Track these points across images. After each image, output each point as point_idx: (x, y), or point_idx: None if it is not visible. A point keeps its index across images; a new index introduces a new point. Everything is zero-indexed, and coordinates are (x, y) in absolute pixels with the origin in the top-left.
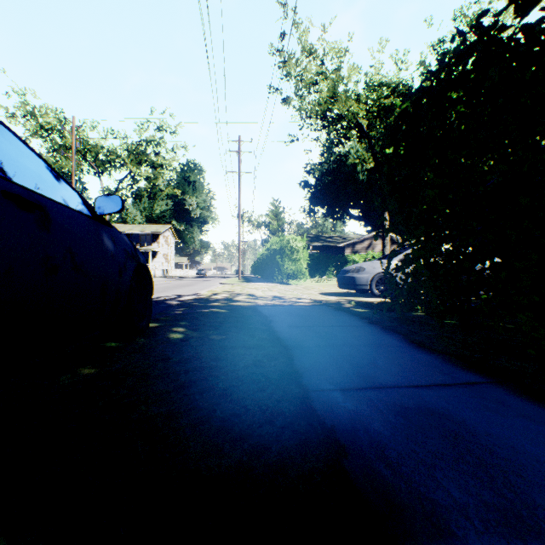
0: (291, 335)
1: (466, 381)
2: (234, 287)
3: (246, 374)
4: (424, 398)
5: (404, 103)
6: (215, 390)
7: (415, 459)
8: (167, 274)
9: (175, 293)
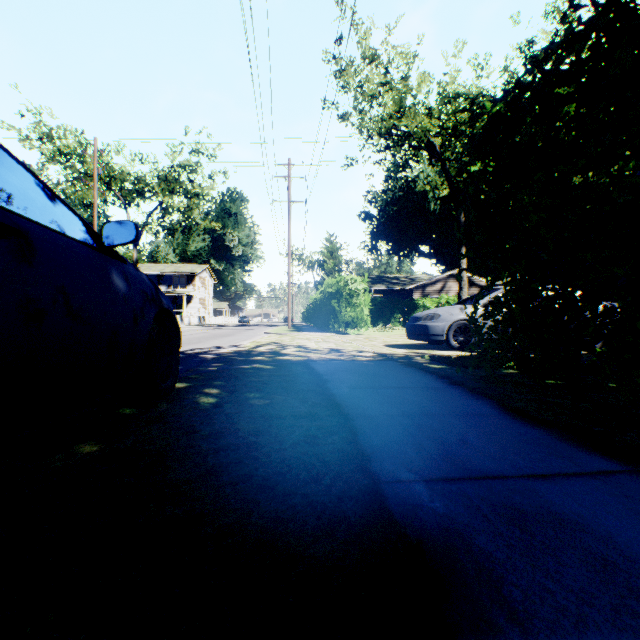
0: (353, 400)
1: (596, 470)
2: (282, 337)
3: (295, 455)
4: (543, 495)
5: (496, 105)
6: (253, 480)
7: (551, 605)
8: (204, 322)
9: (212, 344)
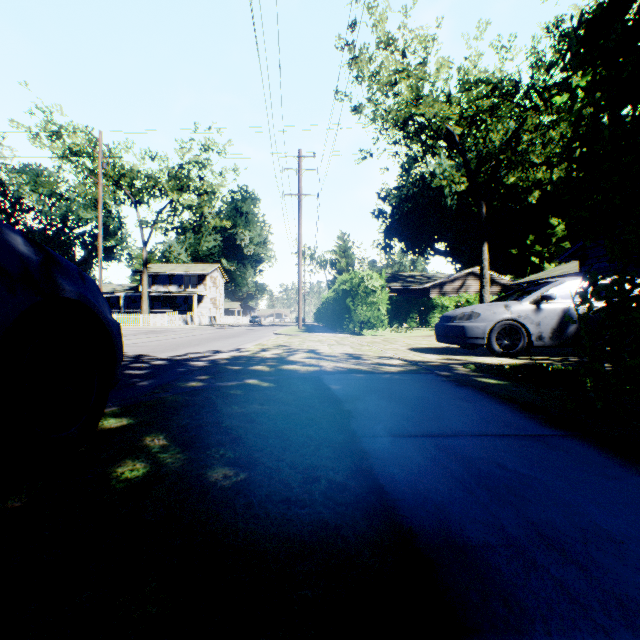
0: (408, 475)
1: None
2: (291, 339)
3: None
4: None
5: None
6: None
7: None
8: (215, 322)
9: (211, 347)
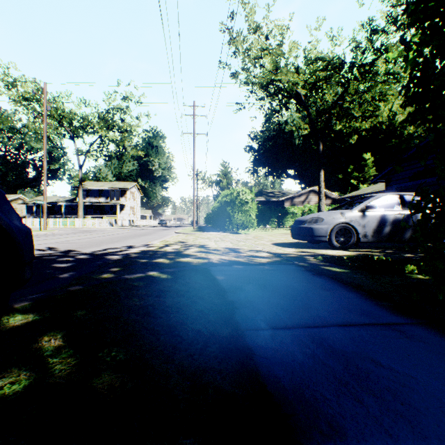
0: (293, 378)
1: None
2: (187, 237)
3: None
4: None
5: None
6: None
7: None
8: (133, 224)
9: (127, 244)
